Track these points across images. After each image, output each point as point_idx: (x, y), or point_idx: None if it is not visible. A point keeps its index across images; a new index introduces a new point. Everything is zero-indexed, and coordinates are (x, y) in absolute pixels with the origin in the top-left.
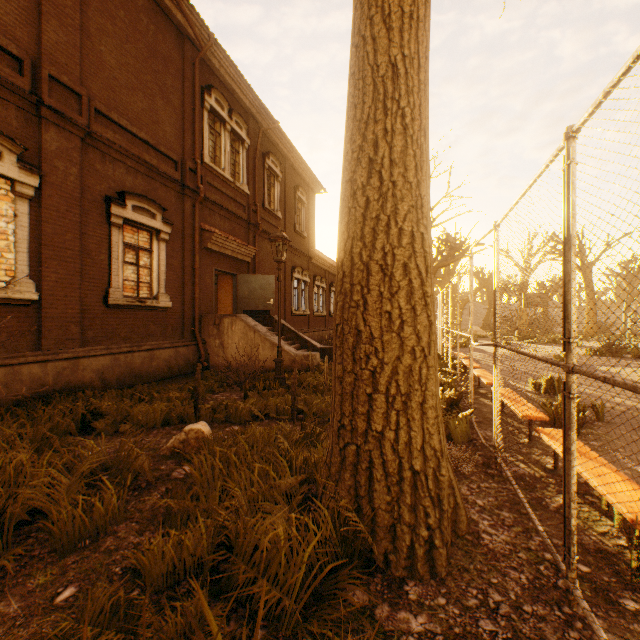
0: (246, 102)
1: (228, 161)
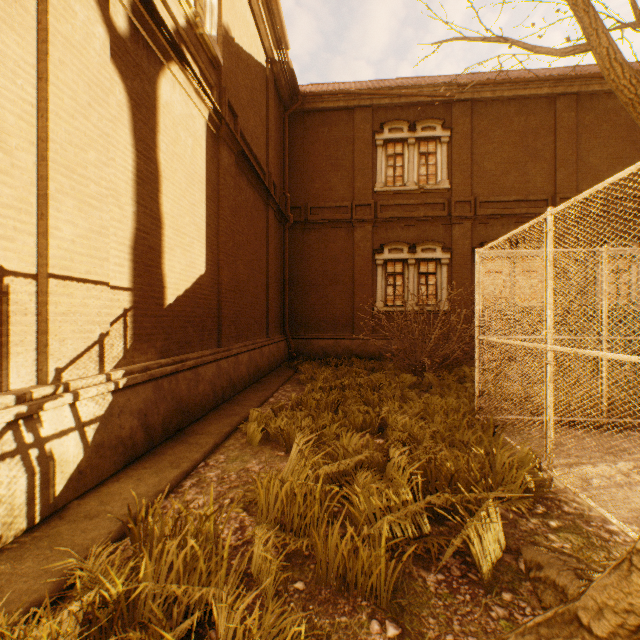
0: None
1: None
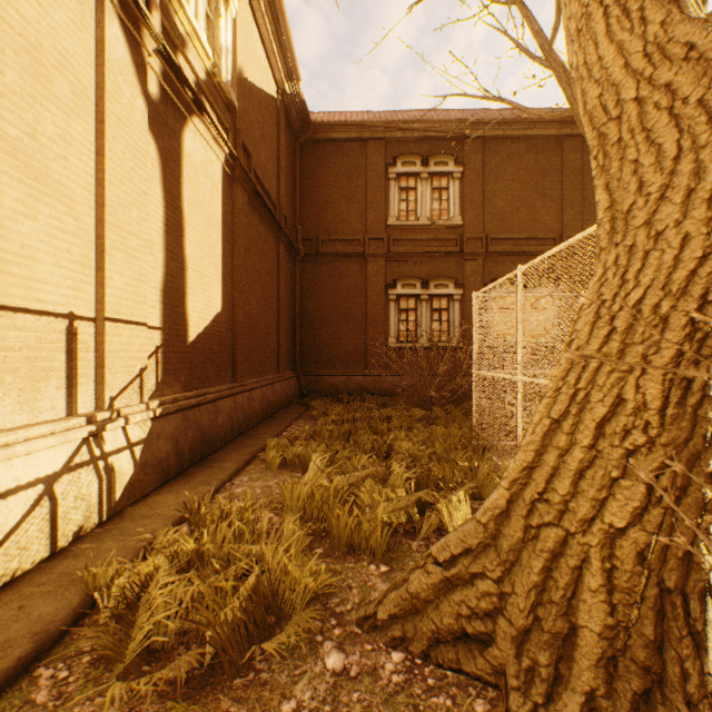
0: None
1: None
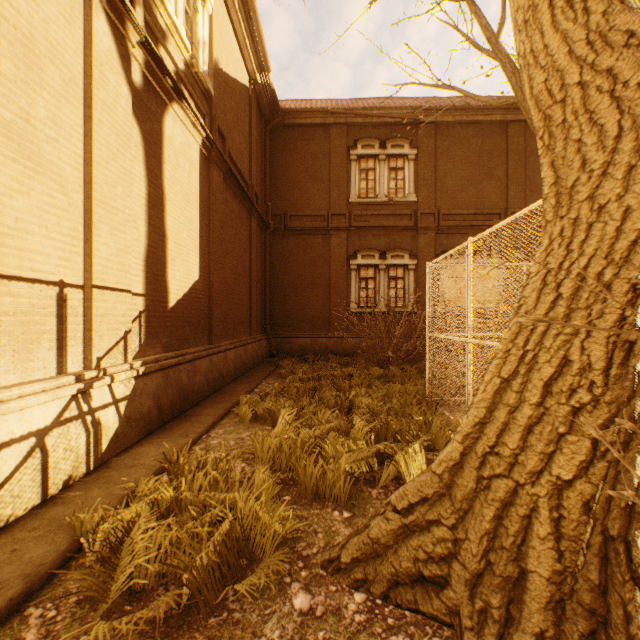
0: None
1: None
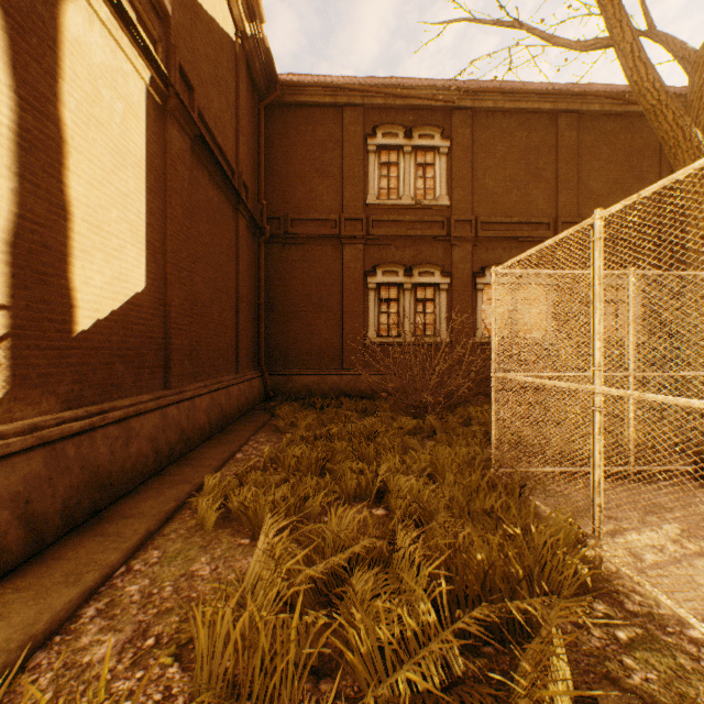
0: None
1: None
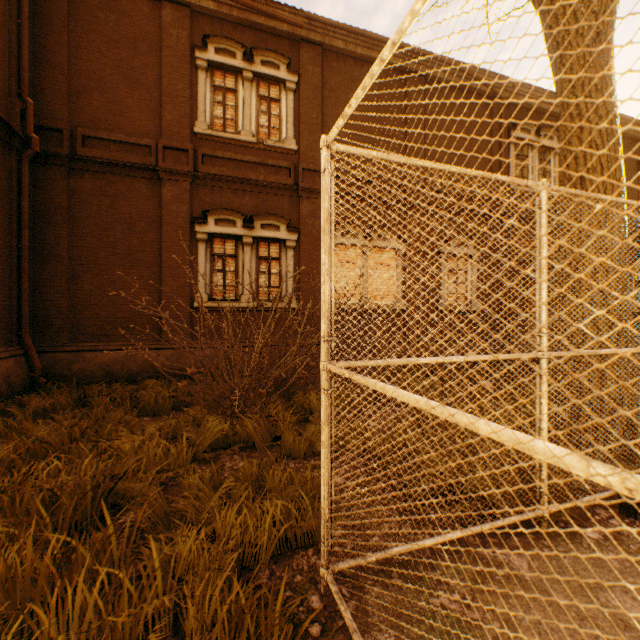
0: (556, 110)
1: (535, 176)
